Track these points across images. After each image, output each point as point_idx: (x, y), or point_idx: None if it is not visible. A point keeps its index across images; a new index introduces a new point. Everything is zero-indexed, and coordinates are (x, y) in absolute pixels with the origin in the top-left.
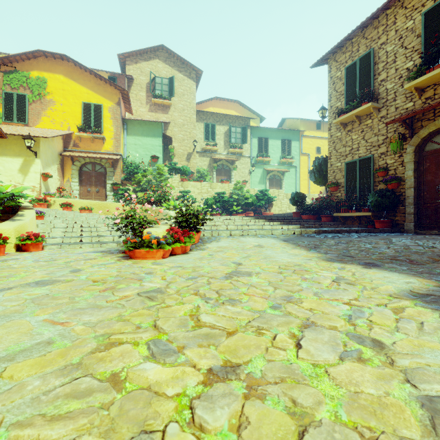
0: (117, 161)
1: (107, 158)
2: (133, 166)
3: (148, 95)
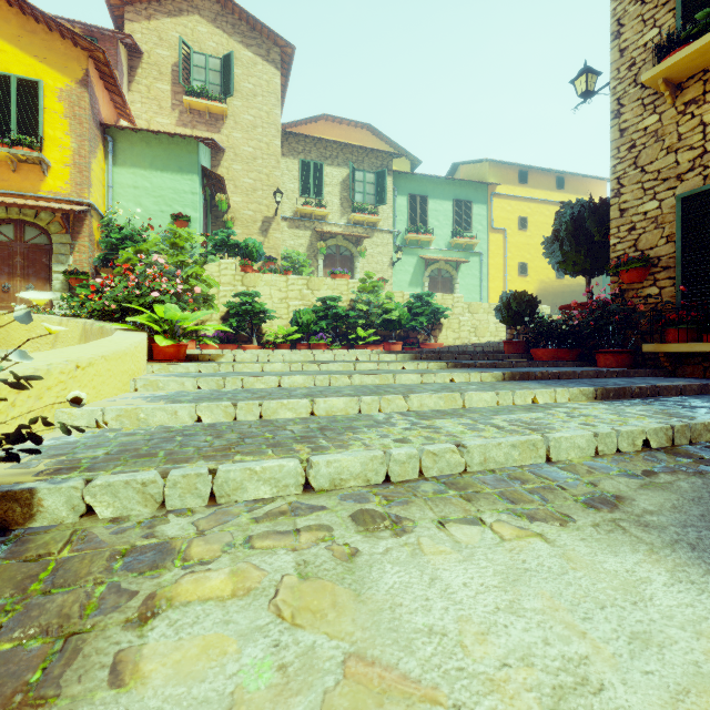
0: (82, 220)
1: (46, 207)
2: (123, 234)
3: (177, 91)
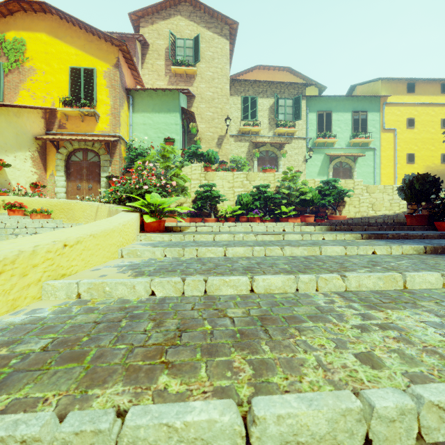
0: (115, 146)
1: (97, 140)
2: (137, 152)
3: (168, 64)
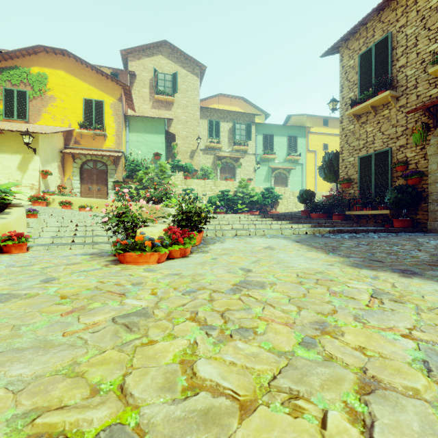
0: (119, 159)
1: (108, 155)
2: (135, 164)
3: (151, 92)
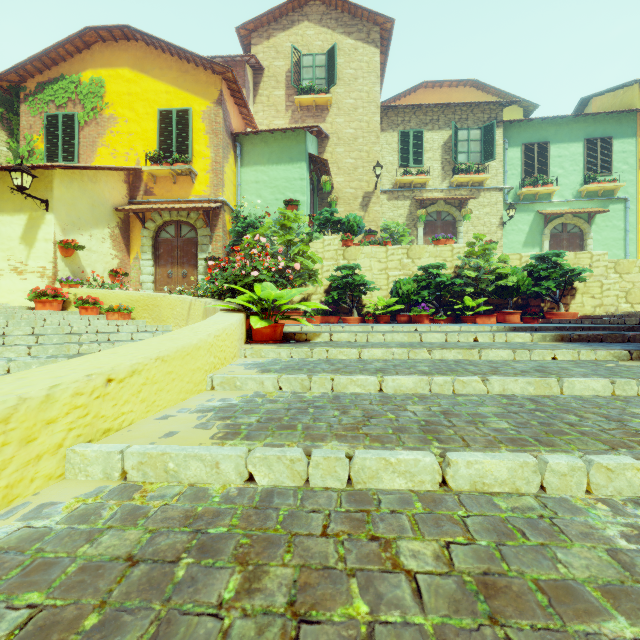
0: (217, 215)
1: (192, 208)
2: (246, 222)
3: (289, 94)
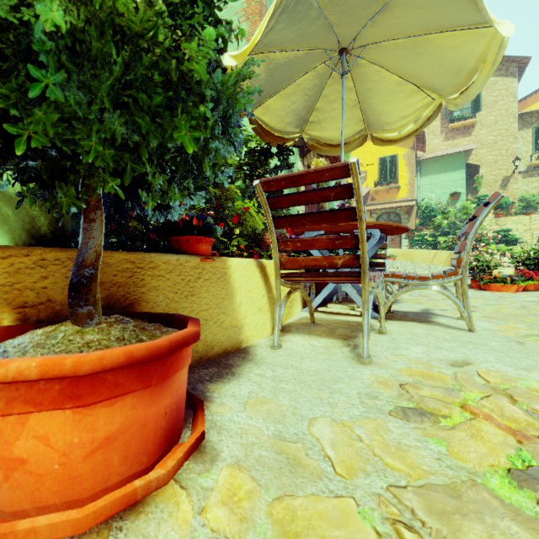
0: (412, 207)
1: (403, 206)
2: (429, 209)
3: (443, 123)
